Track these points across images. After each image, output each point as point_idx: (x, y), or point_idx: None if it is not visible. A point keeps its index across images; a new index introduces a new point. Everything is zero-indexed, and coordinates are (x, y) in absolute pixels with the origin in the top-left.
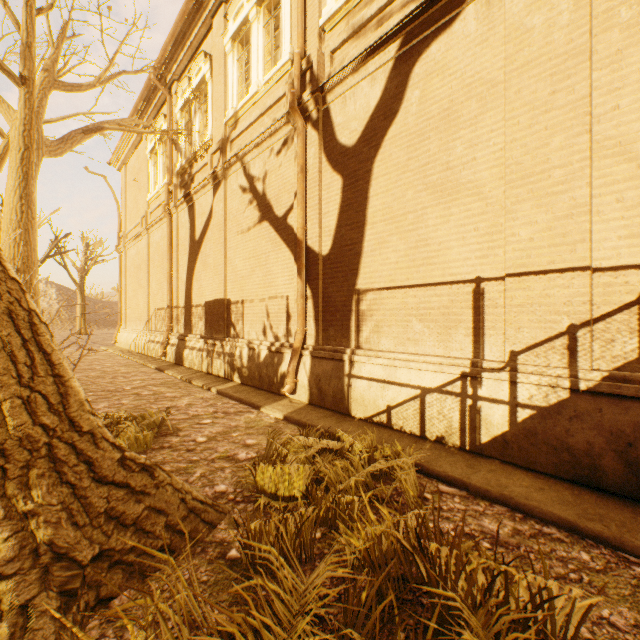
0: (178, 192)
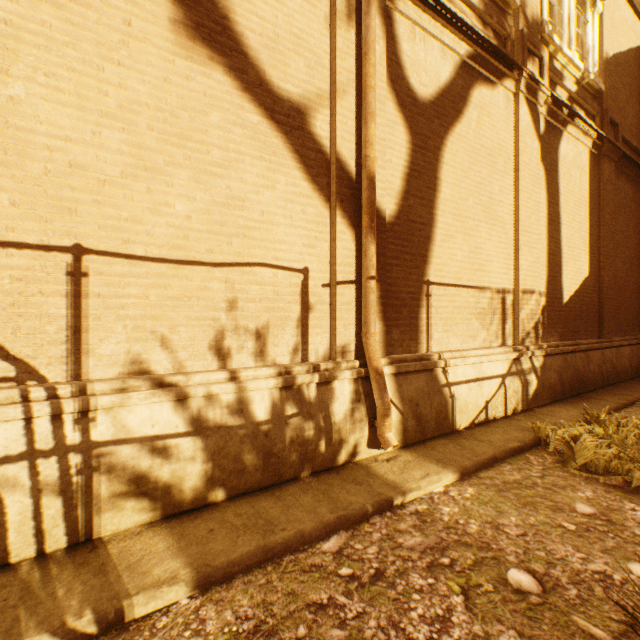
0: None
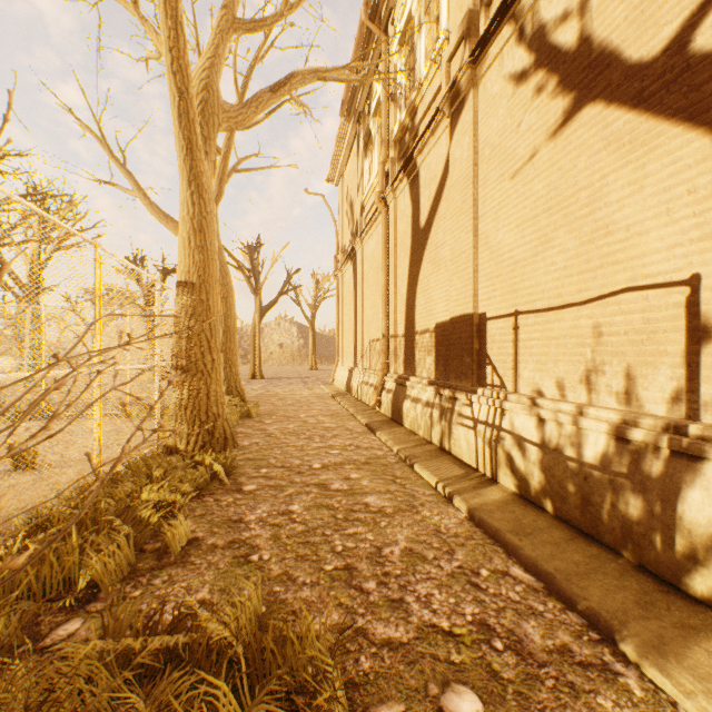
0: (395, 168)
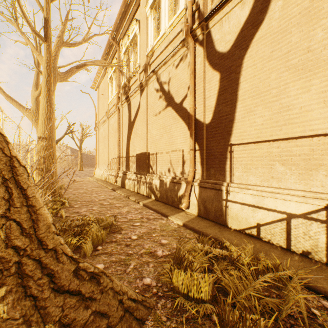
0: (122, 97)
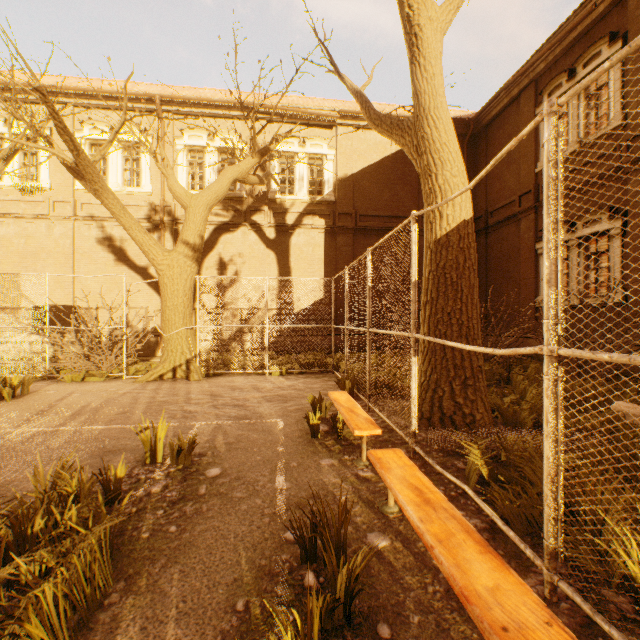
0: None
